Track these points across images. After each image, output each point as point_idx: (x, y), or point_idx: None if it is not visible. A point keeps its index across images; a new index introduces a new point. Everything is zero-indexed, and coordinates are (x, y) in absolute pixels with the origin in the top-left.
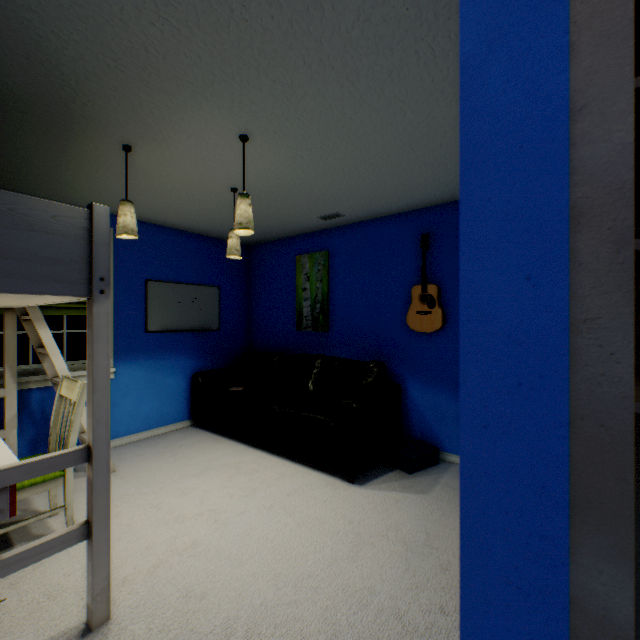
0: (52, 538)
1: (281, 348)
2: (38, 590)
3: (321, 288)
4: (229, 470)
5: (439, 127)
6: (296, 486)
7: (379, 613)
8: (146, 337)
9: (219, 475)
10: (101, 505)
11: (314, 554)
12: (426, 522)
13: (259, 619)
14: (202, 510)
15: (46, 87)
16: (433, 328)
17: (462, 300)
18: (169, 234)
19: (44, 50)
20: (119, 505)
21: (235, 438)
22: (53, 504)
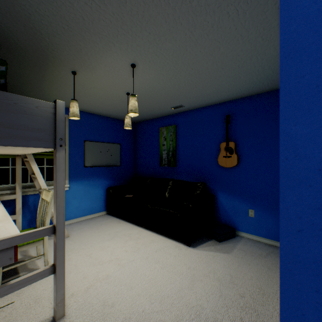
0: (36, 273)
1: (151, 175)
2: (30, 298)
3: (172, 144)
4: (125, 237)
5: (238, 56)
6: (160, 247)
7: (206, 320)
8: (84, 169)
9: (120, 240)
10: (60, 256)
11: (170, 284)
12: (230, 269)
13: (141, 320)
14: (112, 258)
15: (34, 41)
16: (232, 165)
17: (281, 145)
18: (95, 117)
19: (32, 21)
20: (70, 254)
21: (128, 221)
22: (38, 253)
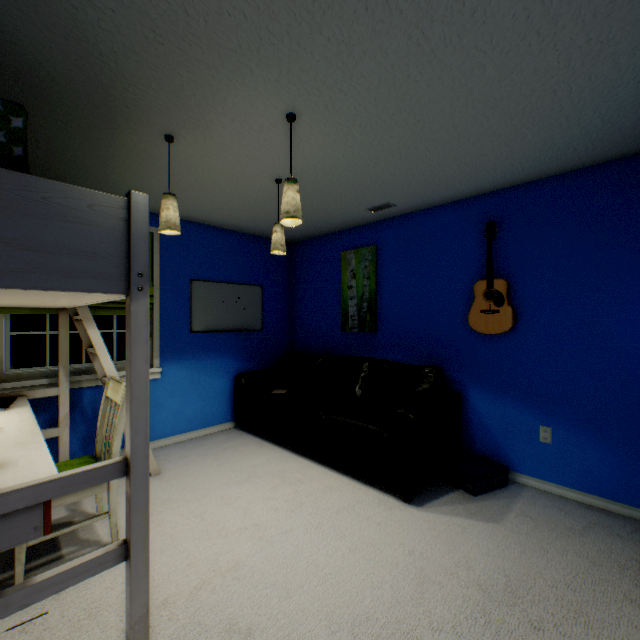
0: (88, 559)
1: (325, 349)
2: (79, 605)
3: (368, 286)
4: (273, 479)
5: (525, 84)
6: (345, 502)
7: None
8: (191, 337)
9: (263, 484)
10: (139, 524)
11: (371, 590)
12: (503, 560)
13: None
14: (246, 524)
15: (86, 72)
16: (501, 329)
17: None
18: (213, 233)
19: (80, 25)
20: (163, 512)
21: (278, 443)
22: (100, 507)
